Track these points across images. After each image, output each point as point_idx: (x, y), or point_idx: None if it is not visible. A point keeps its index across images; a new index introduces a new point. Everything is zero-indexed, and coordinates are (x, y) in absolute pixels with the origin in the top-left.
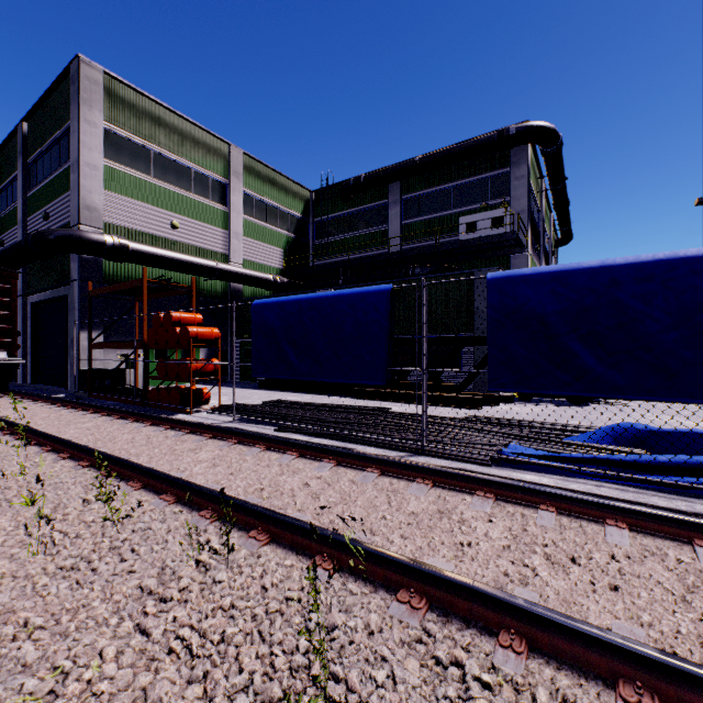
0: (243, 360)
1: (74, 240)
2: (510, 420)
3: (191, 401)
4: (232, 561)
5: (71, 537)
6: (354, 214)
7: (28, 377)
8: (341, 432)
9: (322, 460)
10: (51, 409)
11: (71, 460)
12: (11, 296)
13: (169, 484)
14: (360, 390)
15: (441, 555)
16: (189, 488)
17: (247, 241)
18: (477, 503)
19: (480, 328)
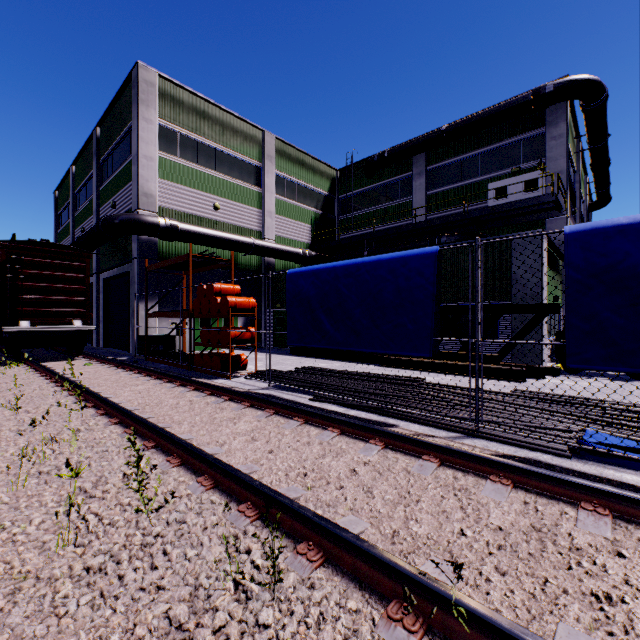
0: (275, 328)
1: (134, 222)
2: (568, 396)
3: (230, 367)
4: (278, 591)
5: (105, 525)
6: (378, 189)
7: (100, 341)
8: (379, 405)
9: (366, 440)
10: (113, 371)
11: (120, 426)
12: (85, 272)
13: (207, 464)
14: (389, 358)
15: (573, 617)
16: (227, 472)
17: (279, 218)
18: (587, 521)
19: (519, 296)
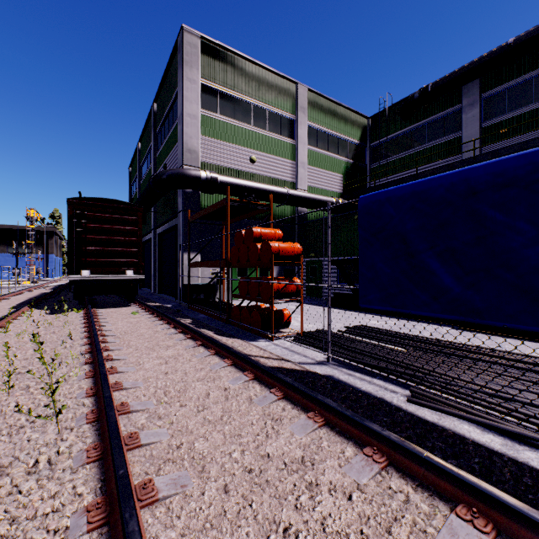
0: (309, 278)
1: (178, 176)
2: None
3: (273, 326)
4: None
5: None
6: (416, 130)
7: (156, 288)
8: None
9: None
10: (152, 322)
11: (96, 470)
12: (138, 225)
13: None
14: None
15: None
16: None
17: (311, 169)
18: None
19: None
